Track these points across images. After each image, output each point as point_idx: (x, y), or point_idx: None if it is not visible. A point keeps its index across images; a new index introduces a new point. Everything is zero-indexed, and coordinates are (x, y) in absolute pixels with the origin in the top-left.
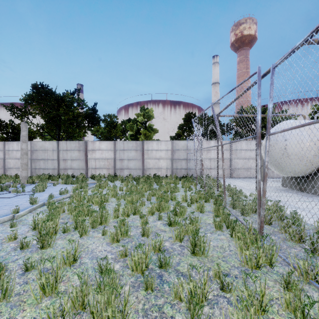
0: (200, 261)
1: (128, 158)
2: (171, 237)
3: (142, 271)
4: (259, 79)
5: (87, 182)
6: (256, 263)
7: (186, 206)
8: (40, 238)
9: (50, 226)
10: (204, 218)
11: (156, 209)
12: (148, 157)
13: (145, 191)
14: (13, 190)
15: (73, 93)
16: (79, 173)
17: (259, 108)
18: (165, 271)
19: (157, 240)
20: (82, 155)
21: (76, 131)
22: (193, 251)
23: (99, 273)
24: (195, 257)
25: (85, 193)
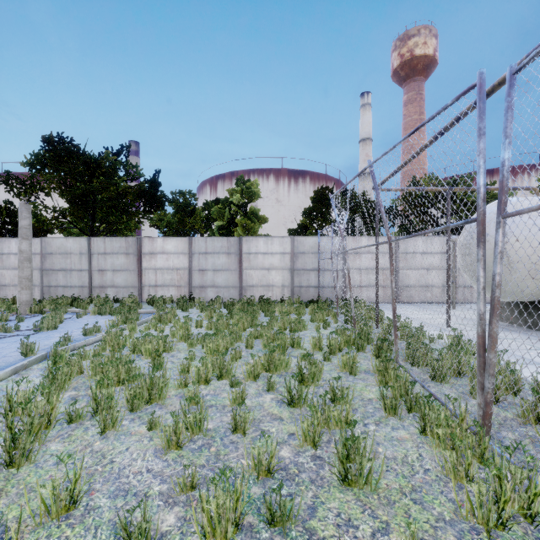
0: (361, 504)
1: (215, 268)
2: (294, 434)
3: None
4: (481, 100)
5: (139, 311)
6: (498, 514)
7: (320, 359)
8: (5, 444)
9: (39, 409)
10: (359, 387)
11: (263, 366)
12: (250, 265)
13: (244, 328)
14: None
15: (117, 153)
16: (127, 294)
17: (481, 160)
18: (283, 536)
19: (264, 450)
20: (132, 262)
21: (122, 220)
22: (345, 477)
23: None
24: (349, 490)
25: (131, 333)
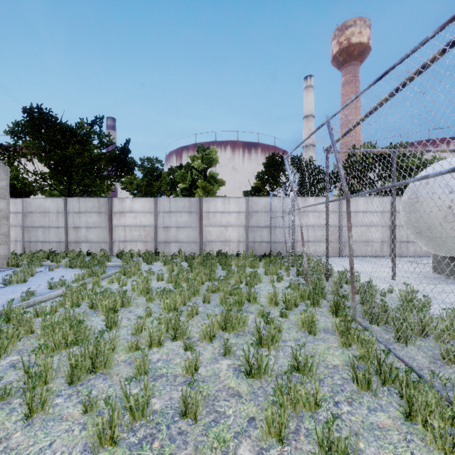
0: None
1: (178, 225)
2: (255, 419)
3: None
4: None
5: (108, 265)
6: None
7: (277, 315)
8: None
9: None
10: (320, 350)
11: (220, 325)
12: (209, 223)
13: (202, 282)
14: None
15: (91, 123)
16: (99, 248)
17: None
18: None
19: None
20: (104, 220)
21: (95, 182)
22: None
23: None
24: None
25: (94, 287)
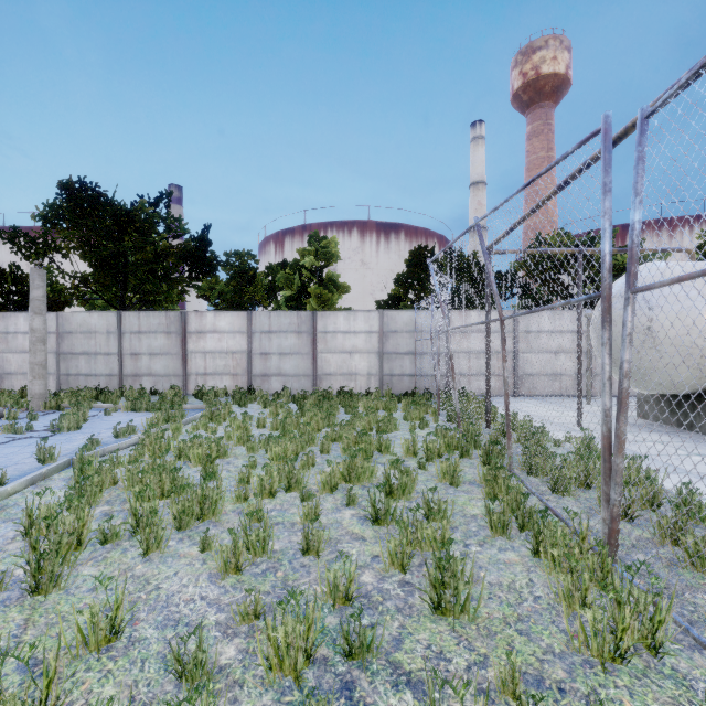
0: (456, 635)
1: (281, 351)
2: (379, 556)
3: (297, 673)
4: (607, 149)
5: (184, 407)
6: (615, 645)
7: (414, 467)
8: (30, 566)
9: (67, 526)
10: (461, 501)
11: (342, 476)
12: (327, 348)
13: (318, 428)
14: (5, 426)
15: (155, 202)
16: (168, 384)
17: (607, 222)
18: (362, 670)
19: (342, 573)
20: (175, 343)
21: (161, 289)
22: (438, 604)
23: (176, 678)
24: (442, 620)
25: (176, 435)
